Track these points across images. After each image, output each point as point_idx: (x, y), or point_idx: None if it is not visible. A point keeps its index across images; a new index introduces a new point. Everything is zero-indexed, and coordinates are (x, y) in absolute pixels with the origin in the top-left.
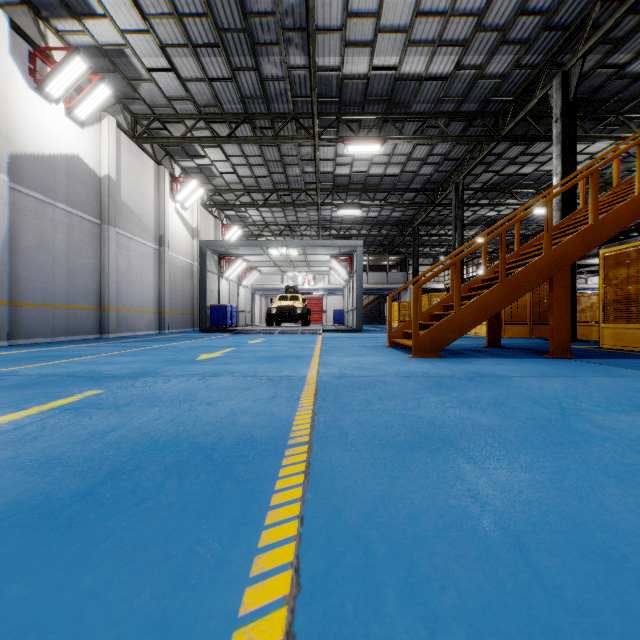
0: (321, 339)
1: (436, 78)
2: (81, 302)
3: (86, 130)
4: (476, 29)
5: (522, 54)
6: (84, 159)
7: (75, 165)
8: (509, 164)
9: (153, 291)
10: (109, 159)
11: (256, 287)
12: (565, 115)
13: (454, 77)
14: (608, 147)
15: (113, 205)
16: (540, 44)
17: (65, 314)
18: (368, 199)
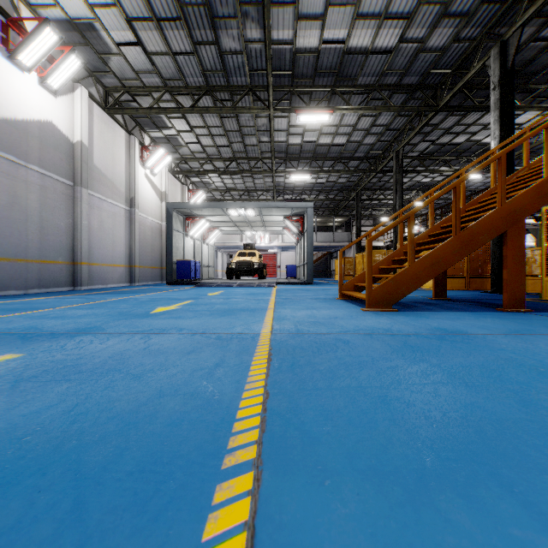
0: (275, 291)
1: (381, 51)
2: (54, 257)
3: (59, 99)
4: (420, 2)
5: (462, 27)
6: (57, 125)
7: (48, 131)
8: (444, 134)
9: (124, 248)
10: (81, 126)
11: (218, 245)
12: (503, 82)
13: (398, 50)
14: (534, 118)
15: (85, 169)
16: (479, 17)
17: (38, 268)
18: (317, 167)
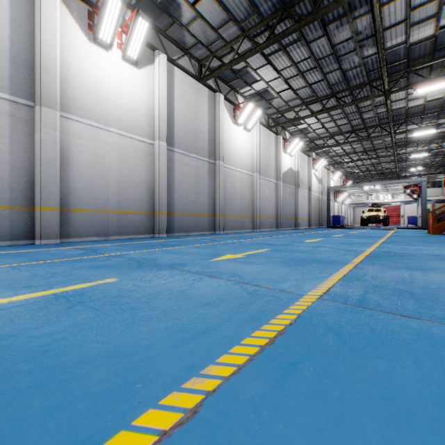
0: (394, 231)
1: None
2: (291, 216)
3: (292, 157)
4: None
5: None
6: (292, 167)
7: (290, 170)
8: None
9: (307, 210)
10: (297, 164)
11: (348, 203)
12: None
13: None
14: None
15: (298, 180)
16: None
17: (288, 220)
18: (436, 143)
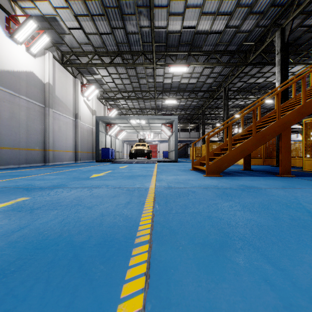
0: (157, 166)
1: (215, 32)
2: (34, 147)
3: (37, 59)
4: (236, 6)
5: (260, 20)
6: (36, 74)
7: (31, 77)
8: (251, 77)
9: (72, 141)
10: (49, 74)
11: (124, 139)
12: (282, 50)
13: (224, 32)
14: (301, 69)
15: (51, 97)
16: (269, 14)
17: (25, 153)
18: (180, 95)
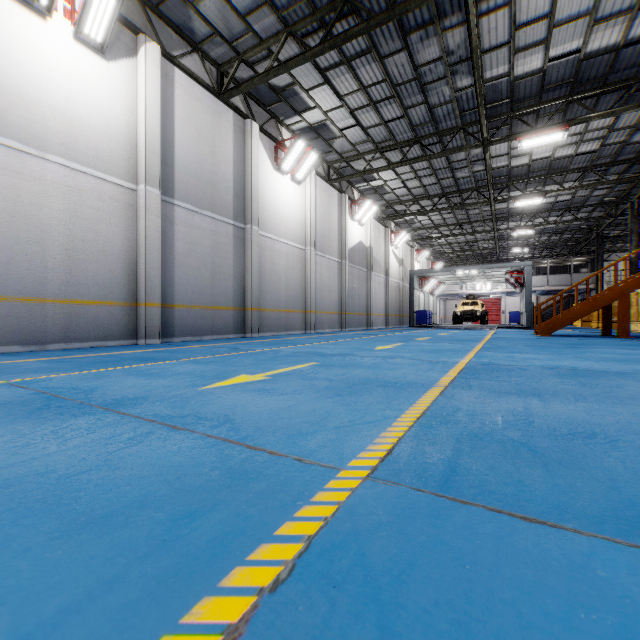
0: (494, 331)
1: (585, 153)
2: (361, 311)
3: (363, 226)
4: (608, 132)
5: None
6: (362, 241)
7: (360, 246)
8: None
9: (383, 303)
10: (370, 237)
11: (438, 293)
12: None
13: (601, 149)
14: None
15: (371, 260)
16: None
17: (358, 317)
18: (543, 217)
